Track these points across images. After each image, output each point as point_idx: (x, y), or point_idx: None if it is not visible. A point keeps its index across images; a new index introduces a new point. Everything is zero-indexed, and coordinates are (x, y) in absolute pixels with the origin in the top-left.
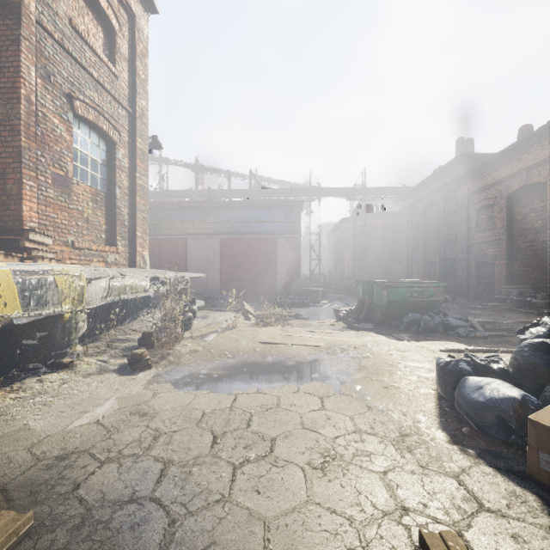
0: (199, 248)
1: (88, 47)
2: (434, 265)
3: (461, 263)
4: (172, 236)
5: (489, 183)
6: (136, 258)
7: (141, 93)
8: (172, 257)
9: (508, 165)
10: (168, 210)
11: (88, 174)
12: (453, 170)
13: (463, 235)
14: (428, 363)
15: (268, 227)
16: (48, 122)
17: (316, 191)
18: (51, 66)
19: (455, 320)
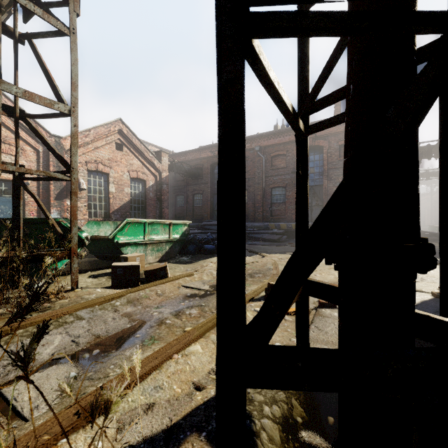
0: None
1: None
2: None
3: None
4: None
5: None
6: None
7: None
8: None
9: None
10: None
11: None
12: None
13: None
14: None
15: None
16: None
17: None
18: None
19: None
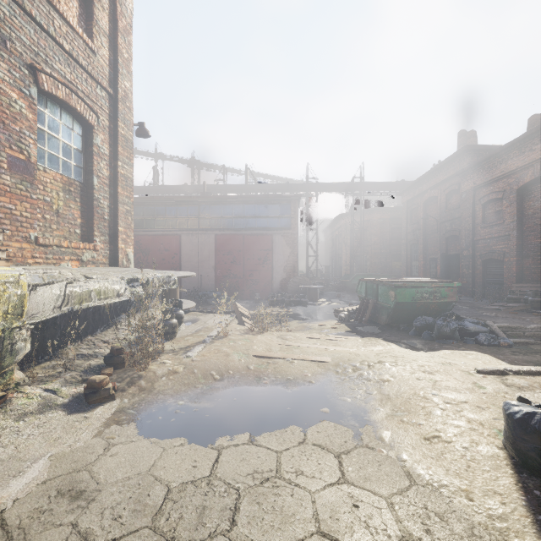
0: (194, 244)
1: (57, 14)
2: (435, 261)
3: (466, 260)
4: (165, 232)
5: (497, 176)
6: (118, 255)
7: (124, 73)
8: (165, 253)
9: (519, 156)
10: (162, 206)
11: (59, 161)
12: (456, 163)
13: (468, 231)
14: (470, 393)
15: (264, 222)
16: (3, 95)
17: (313, 186)
18: (7, 29)
19: (473, 326)
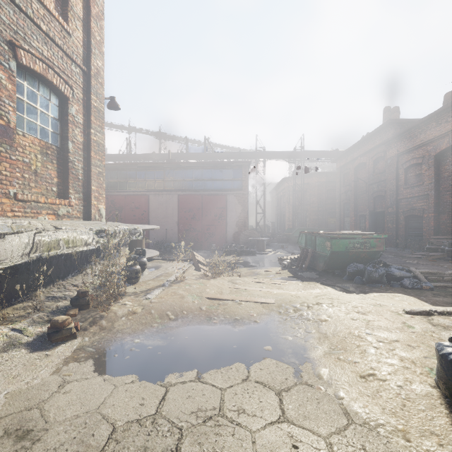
0: (160, 203)
1: None
2: (364, 217)
3: (391, 216)
4: (136, 193)
5: (417, 144)
6: (90, 211)
7: (96, 53)
8: (136, 211)
9: (436, 127)
10: (133, 170)
11: (37, 127)
12: (382, 134)
13: (392, 191)
14: (400, 332)
15: (220, 184)
16: None
17: (261, 154)
18: None
19: (398, 271)
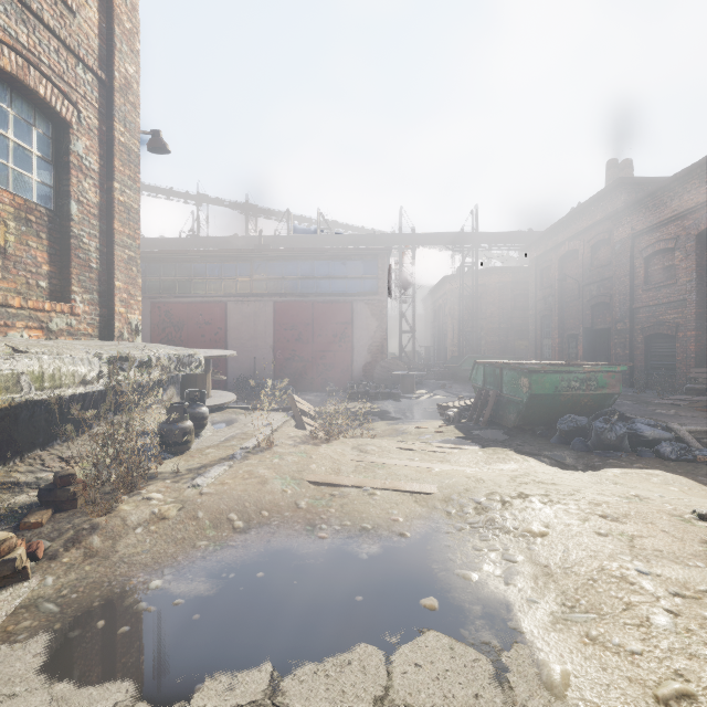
0: (244, 316)
1: None
2: (575, 339)
3: (621, 336)
4: (206, 299)
5: (667, 217)
6: (113, 324)
7: (124, 51)
8: (206, 328)
9: (699, 188)
10: (201, 262)
11: (9, 172)
12: (606, 203)
13: (624, 296)
14: (706, 566)
15: (342, 285)
16: None
17: (409, 237)
18: None
19: (650, 430)
